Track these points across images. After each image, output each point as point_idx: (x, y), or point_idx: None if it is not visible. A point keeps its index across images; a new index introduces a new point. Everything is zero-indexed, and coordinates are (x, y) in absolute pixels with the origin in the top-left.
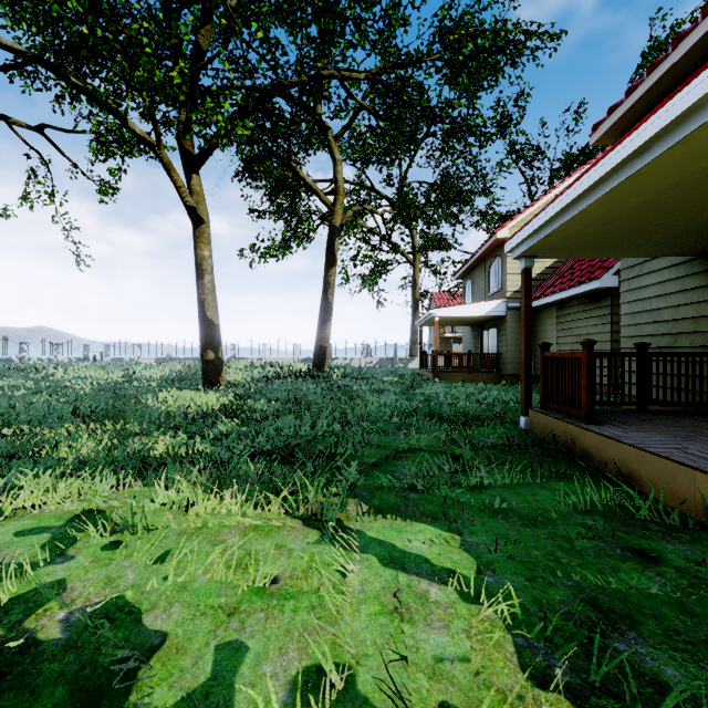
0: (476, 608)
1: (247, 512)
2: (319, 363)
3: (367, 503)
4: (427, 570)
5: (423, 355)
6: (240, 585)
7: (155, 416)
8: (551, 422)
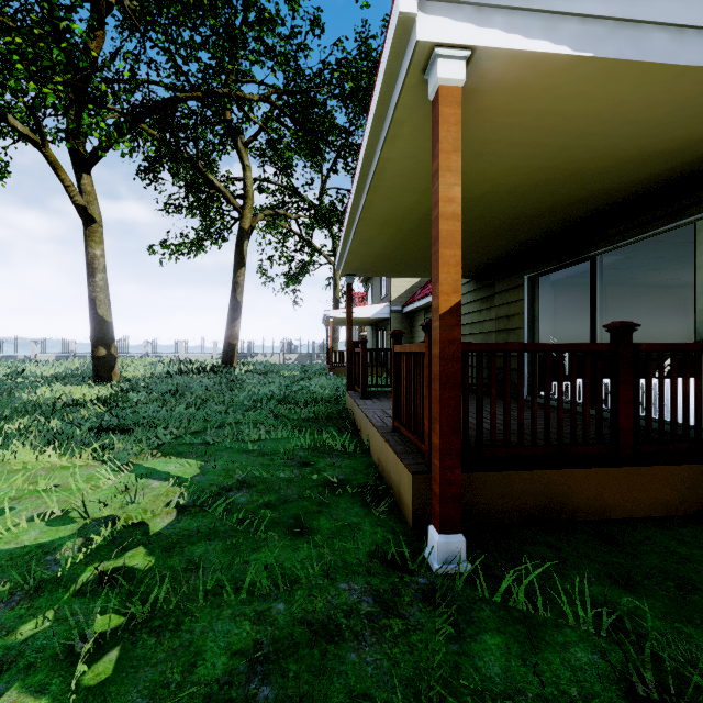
0: (172, 488)
1: (63, 460)
2: (227, 359)
3: (162, 452)
4: (163, 477)
5: (328, 352)
6: (30, 489)
7: (22, 405)
8: (350, 399)
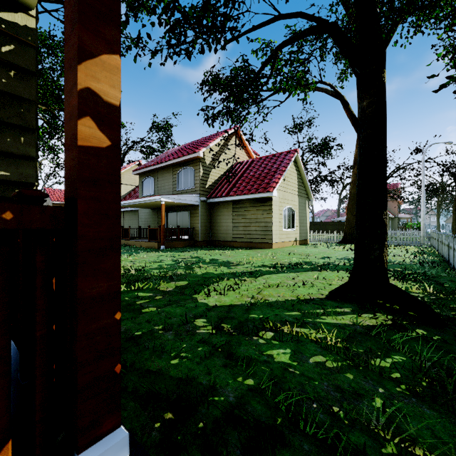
0: None
1: None
2: None
3: None
4: None
5: None
6: None
7: None
8: (124, 241)
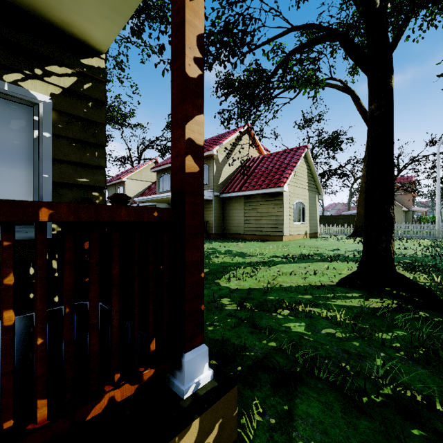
0: None
1: None
2: None
3: None
4: None
5: None
6: None
7: None
8: None
